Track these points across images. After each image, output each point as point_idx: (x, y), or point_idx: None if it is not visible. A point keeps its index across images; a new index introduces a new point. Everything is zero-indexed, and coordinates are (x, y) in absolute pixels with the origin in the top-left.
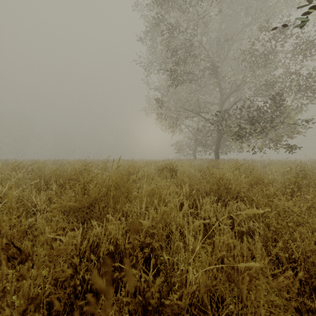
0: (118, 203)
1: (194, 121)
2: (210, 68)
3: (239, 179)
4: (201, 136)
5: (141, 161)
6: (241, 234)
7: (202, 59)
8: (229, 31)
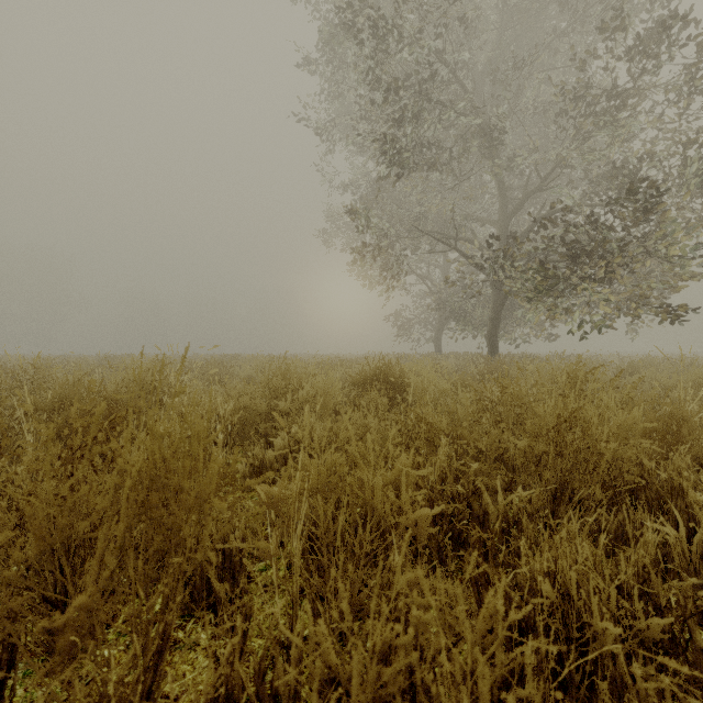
0: (171, 555)
1: (438, 267)
2: (479, 134)
3: (621, 423)
4: (453, 301)
5: (314, 360)
6: (702, 672)
7: (461, 113)
8: (522, 51)
